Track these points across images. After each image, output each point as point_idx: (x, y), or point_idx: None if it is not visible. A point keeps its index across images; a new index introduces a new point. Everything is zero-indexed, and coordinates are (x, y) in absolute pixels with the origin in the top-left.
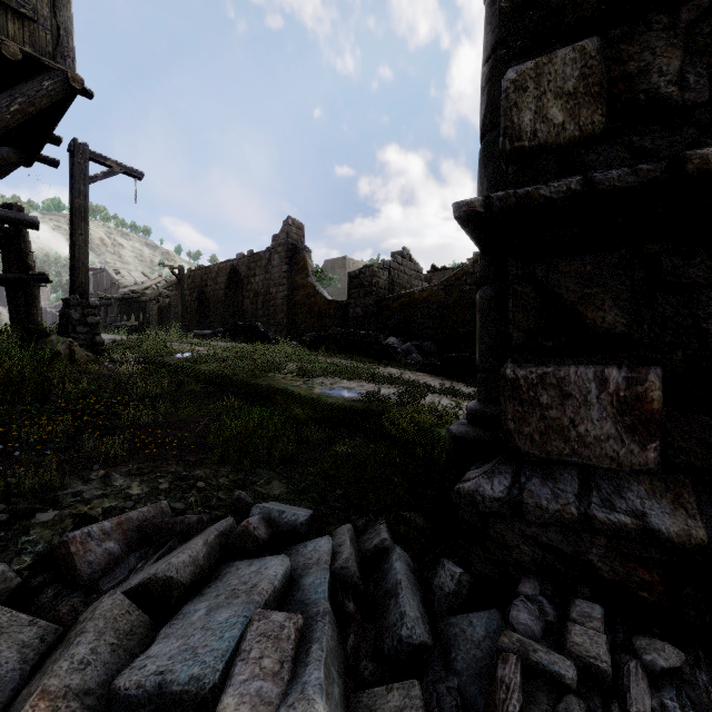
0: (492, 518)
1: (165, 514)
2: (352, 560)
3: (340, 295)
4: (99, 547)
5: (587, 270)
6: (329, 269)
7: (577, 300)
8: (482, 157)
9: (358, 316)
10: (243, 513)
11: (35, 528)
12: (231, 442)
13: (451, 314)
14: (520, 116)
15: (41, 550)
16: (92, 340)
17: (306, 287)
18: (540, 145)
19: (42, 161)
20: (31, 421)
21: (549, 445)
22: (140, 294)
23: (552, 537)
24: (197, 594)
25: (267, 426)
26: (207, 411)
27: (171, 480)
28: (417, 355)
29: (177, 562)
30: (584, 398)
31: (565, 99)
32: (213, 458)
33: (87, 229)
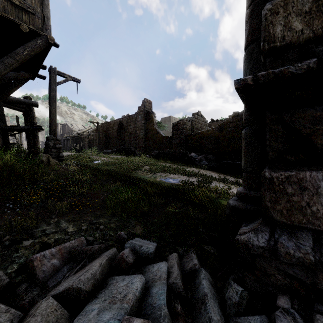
0: (258, 257)
1: (83, 244)
2: (178, 278)
3: (168, 133)
4: (49, 263)
5: (317, 115)
6: (163, 122)
7: (311, 133)
8: (246, 58)
9: (177, 143)
10: (121, 243)
11: (21, 249)
12: (117, 205)
13: (221, 142)
14: (274, 29)
15: (23, 261)
16: (58, 155)
17: (153, 130)
18: (286, 44)
19: (39, 77)
20: (27, 193)
21: (292, 217)
22: (81, 134)
23: (297, 272)
24: (94, 297)
25: (134, 198)
26: (106, 189)
27: (88, 224)
28: (205, 161)
29: (84, 278)
30: (316, 190)
31: (303, 16)
32: (108, 213)
33: (56, 106)
